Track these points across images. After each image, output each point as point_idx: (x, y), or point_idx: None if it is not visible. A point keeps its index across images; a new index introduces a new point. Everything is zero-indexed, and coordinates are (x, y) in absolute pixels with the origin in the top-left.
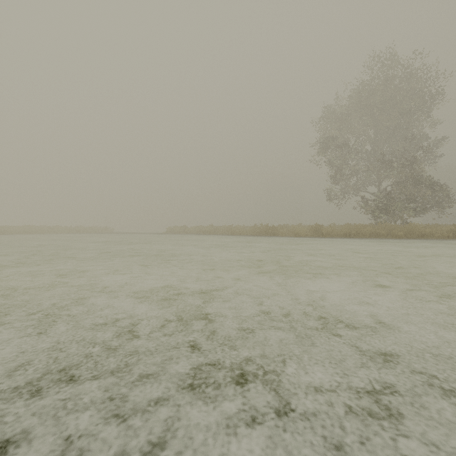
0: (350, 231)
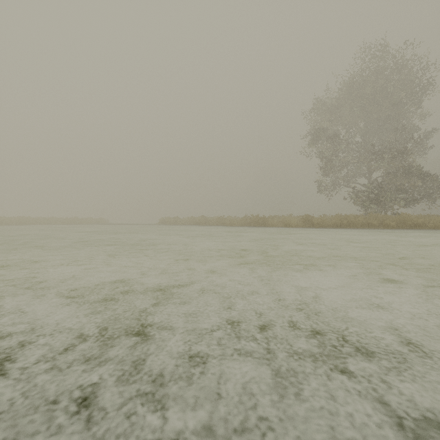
0: (341, 222)
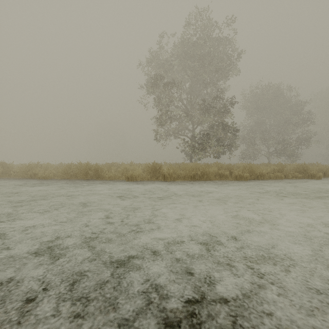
0: (195, 173)
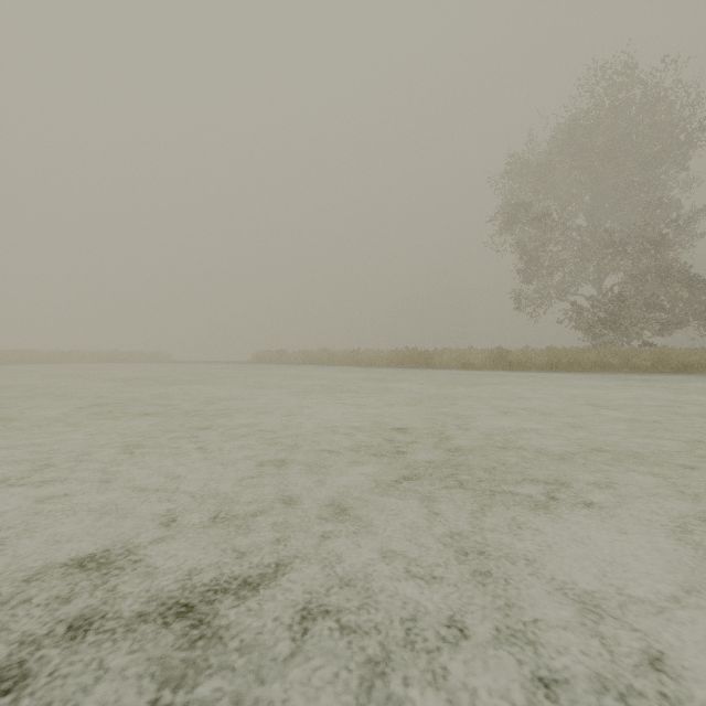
0: (558, 360)
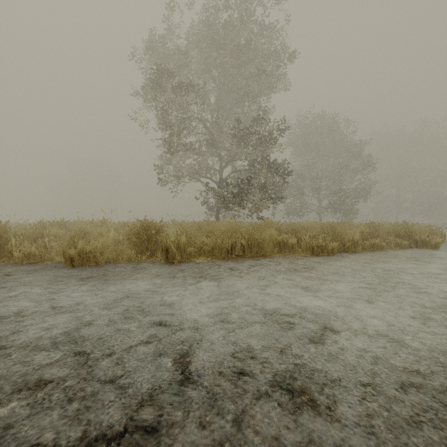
0: (234, 242)
